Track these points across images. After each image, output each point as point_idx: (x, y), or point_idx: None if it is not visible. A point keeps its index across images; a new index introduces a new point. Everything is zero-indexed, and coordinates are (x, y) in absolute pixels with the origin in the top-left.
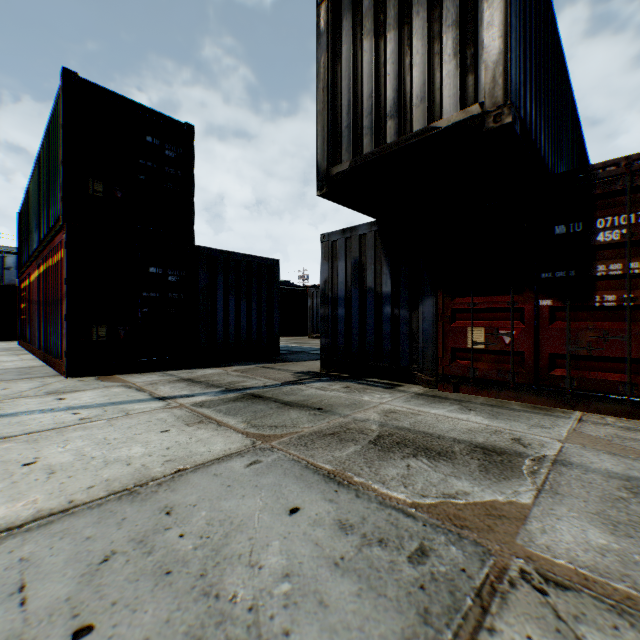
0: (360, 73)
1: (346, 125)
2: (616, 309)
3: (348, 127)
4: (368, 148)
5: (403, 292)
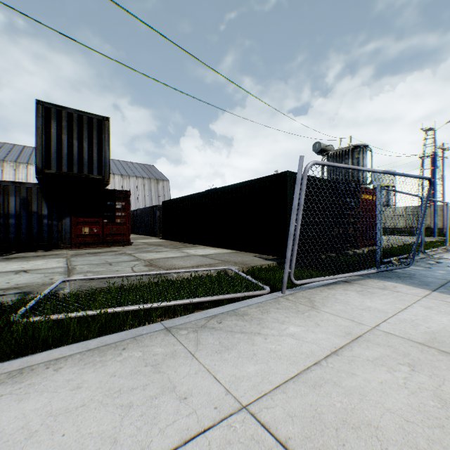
0: (61, 143)
1: (54, 158)
2: (120, 223)
3: (55, 159)
4: (65, 170)
5: (55, 214)
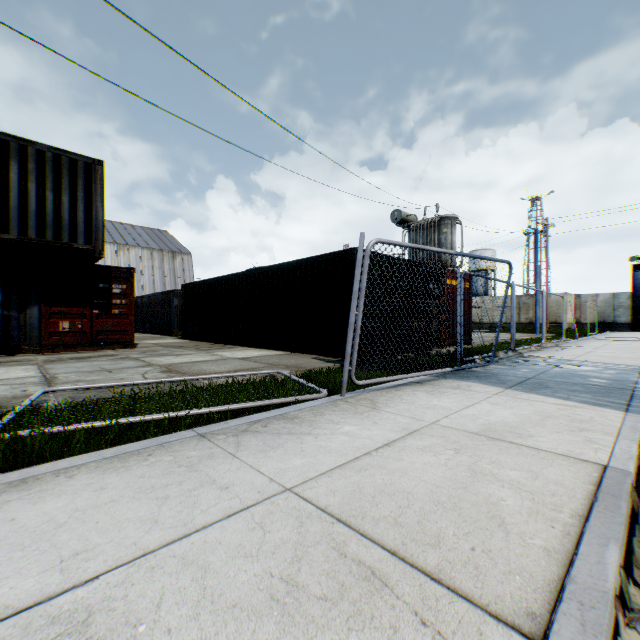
0: (27, 195)
1: (15, 216)
2: (119, 315)
3: (17, 218)
4: (34, 236)
5: (15, 302)
